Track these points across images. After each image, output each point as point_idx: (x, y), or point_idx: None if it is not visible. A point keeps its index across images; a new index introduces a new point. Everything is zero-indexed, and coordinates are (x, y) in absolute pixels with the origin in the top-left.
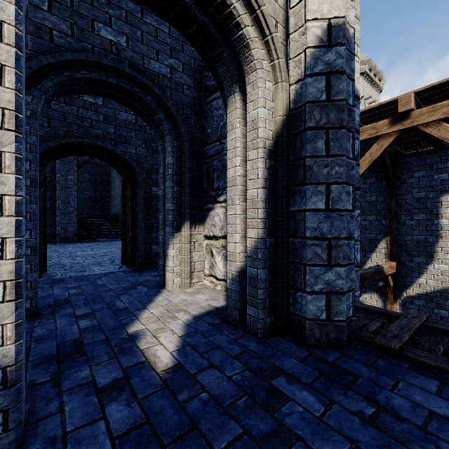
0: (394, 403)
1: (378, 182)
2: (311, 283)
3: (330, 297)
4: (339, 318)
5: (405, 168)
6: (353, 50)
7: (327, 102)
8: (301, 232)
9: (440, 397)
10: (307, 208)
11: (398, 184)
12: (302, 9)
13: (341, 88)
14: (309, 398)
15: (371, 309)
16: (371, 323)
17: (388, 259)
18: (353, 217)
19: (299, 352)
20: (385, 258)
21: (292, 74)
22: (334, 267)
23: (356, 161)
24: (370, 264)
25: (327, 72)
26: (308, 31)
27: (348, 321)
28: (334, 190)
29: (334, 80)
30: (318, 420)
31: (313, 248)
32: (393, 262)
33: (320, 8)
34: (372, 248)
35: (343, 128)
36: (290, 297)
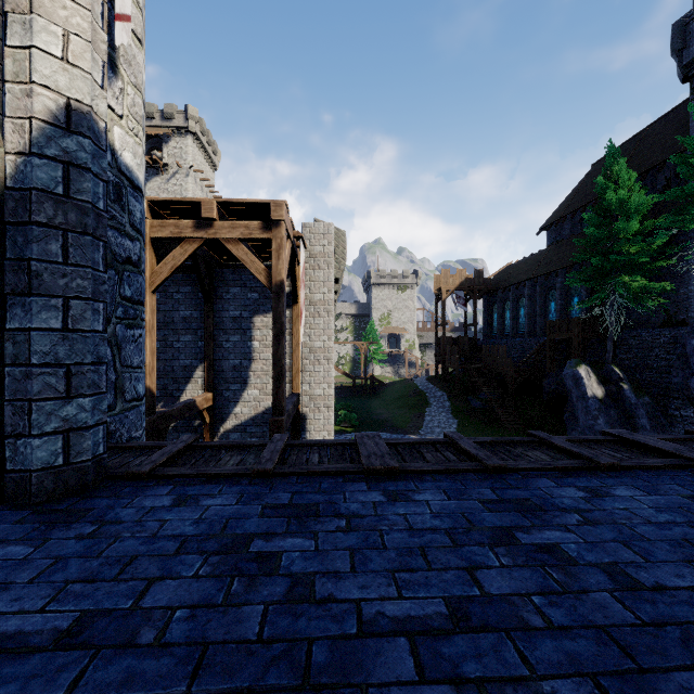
0: (122, 514)
1: (194, 292)
2: (41, 423)
3: (69, 435)
4: (83, 458)
5: (222, 281)
6: (105, 147)
7: (66, 198)
8: (25, 358)
9: (168, 495)
10: (34, 326)
11: (215, 299)
12: (26, 60)
13: (85, 187)
14: (15, 549)
15: (144, 445)
16: (137, 459)
17: (205, 391)
18: (105, 340)
19: (17, 515)
20: (202, 389)
21: (11, 139)
22: (75, 399)
23: (136, 268)
24: (185, 399)
25: (66, 162)
26: (35, 97)
27: (97, 460)
28: (75, 306)
29: (76, 175)
30: (22, 560)
31: (43, 377)
32: (209, 393)
33: (54, 77)
34: (188, 378)
35: (88, 235)
36: (7, 449)
